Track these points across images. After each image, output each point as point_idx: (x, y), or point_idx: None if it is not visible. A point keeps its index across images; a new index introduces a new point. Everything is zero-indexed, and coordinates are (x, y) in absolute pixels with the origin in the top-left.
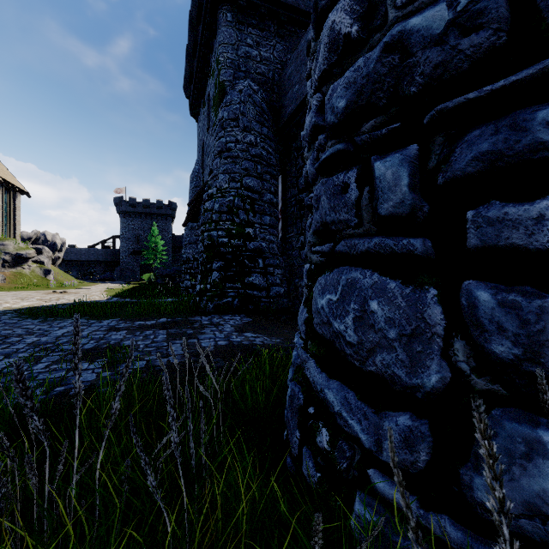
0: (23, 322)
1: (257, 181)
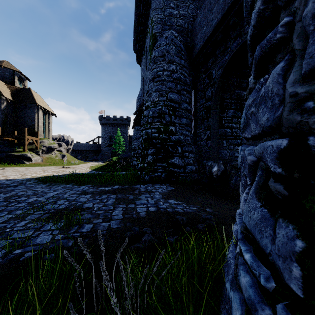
0: (37, 186)
1: (177, 95)
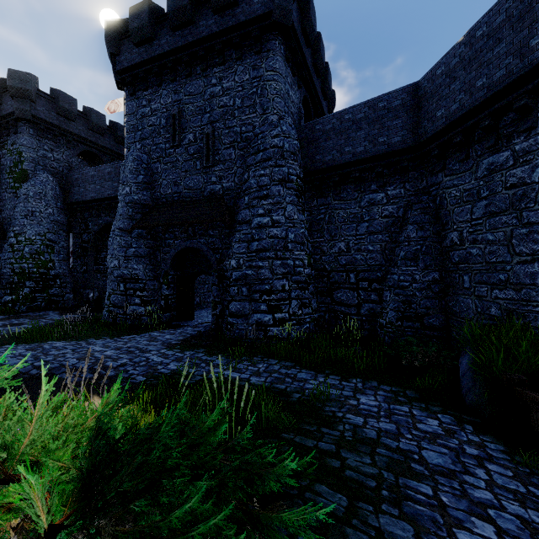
0: None
1: (55, 235)
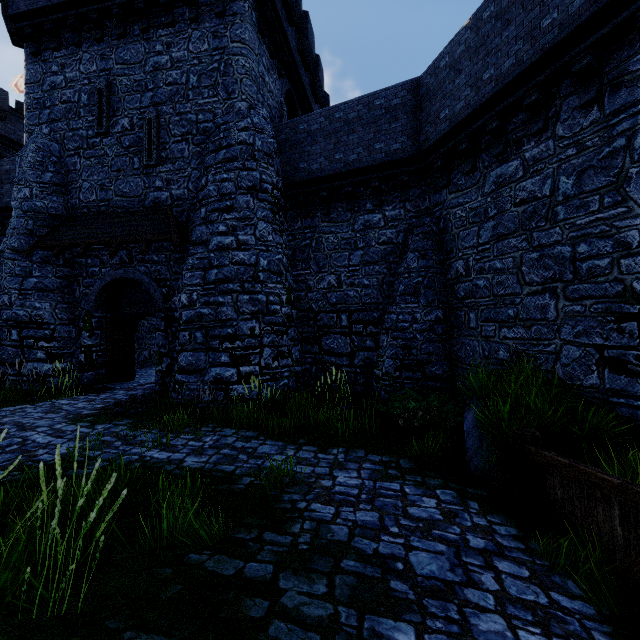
0: None
1: None
